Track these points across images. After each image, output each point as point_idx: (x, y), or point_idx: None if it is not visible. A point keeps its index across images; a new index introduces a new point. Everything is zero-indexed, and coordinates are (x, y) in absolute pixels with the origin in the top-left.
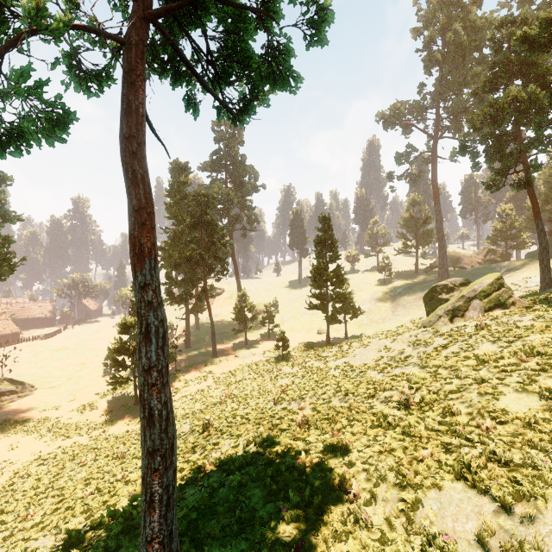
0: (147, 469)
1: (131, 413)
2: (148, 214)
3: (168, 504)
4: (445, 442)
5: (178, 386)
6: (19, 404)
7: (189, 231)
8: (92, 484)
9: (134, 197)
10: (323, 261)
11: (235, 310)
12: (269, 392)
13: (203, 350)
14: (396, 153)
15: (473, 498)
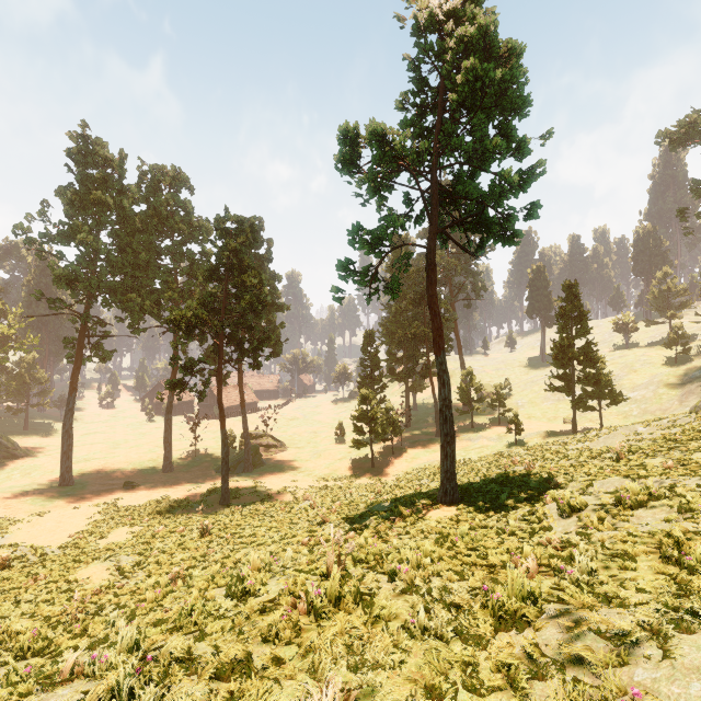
0: (444, 441)
1: (370, 472)
2: (441, 330)
3: (453, 459)
4: (629, 470)
5: (406, 458)
6: (281, 456)
7: (411, 307)
8: (369, 497)
9: (436, 323)
10: (567, 337)
11: (460, 389)
12: (500, 464)
13: (425, 430)
14: (692, 181)
15: (621, 480)
